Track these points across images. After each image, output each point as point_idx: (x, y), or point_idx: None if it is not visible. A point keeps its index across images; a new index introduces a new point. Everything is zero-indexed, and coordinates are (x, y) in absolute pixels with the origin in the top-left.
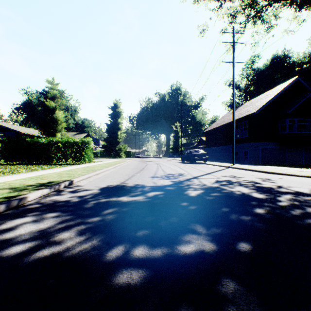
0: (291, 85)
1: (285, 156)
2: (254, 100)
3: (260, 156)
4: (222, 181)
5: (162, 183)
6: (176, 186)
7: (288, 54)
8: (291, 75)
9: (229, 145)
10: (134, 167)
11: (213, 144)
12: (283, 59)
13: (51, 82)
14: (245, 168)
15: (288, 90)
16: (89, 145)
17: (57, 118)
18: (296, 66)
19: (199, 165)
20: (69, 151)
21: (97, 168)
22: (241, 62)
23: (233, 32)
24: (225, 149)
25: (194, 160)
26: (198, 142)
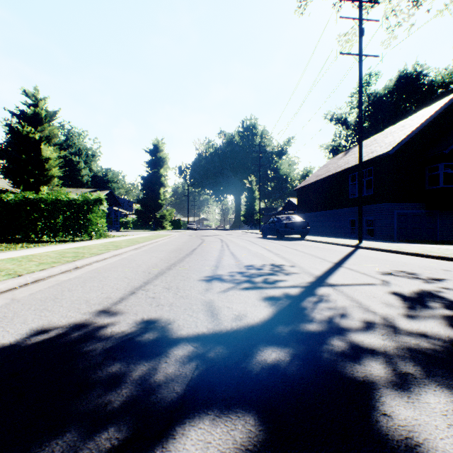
0: (446, 108)
1: (435, 226)
2: (378, 136)
3: (396, 227)
4: (416, 296)
5: (237, 312)
6: (297, 341)
7: (423, 70)
8: (429, 101)
9: (338, 209)
10: (176, 248)
11: (310, 208)
12: (415, 78)
13: (32, 95)
14: (398, 250)
15: (441, 116)
16: (97, 206)
17: (43, 159)
18: (435, 89)
19: (297, 242)
20: (59, 218)
21: (94, 252)
22: (374, 56)
23: (361, 0)
24: (331, 216)
25: (286, 233)
26: (284, 206)
